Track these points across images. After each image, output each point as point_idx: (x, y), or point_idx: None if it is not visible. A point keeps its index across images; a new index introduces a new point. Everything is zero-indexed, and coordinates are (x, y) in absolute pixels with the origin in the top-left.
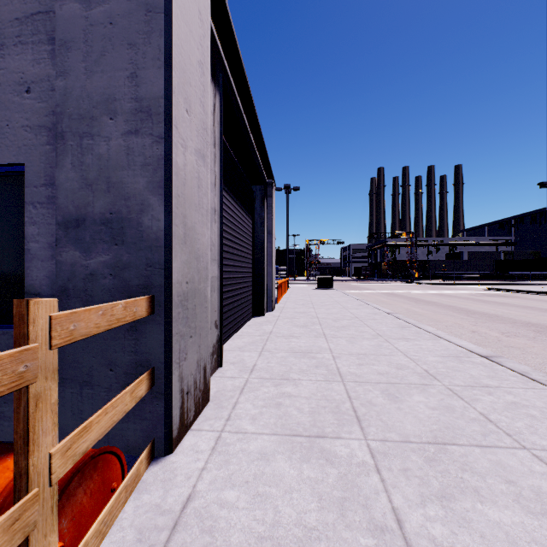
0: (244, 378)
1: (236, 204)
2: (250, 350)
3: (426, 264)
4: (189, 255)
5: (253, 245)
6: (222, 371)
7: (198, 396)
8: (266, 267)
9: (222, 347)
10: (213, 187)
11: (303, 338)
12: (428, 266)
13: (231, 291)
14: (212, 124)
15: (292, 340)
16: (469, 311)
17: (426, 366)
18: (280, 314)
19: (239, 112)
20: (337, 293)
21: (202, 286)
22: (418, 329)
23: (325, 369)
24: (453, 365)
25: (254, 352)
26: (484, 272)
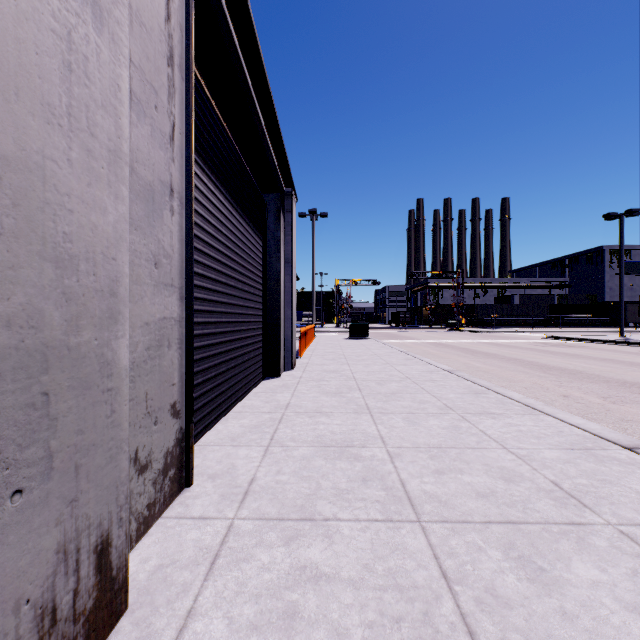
0: (227, 518)
1: (233, 209)
2: (250, 444)
3: (473, 309)
4: (3, 243)
5: (264, 277)
6: (187, 499)
7: (67, 637)
8: (283, 308)
9: (191, 450)
10: (165, 141)
11: (337, 415)
12: (476, 311)
13: (223, 343)
14: (162, 15)
15: (320, 420)
16: (542, 366)
17: (549, 472)
18: (303, 375)
19: (234, 52)
20: (375, 343)
21: (87, 338)
22: (499, 396)
23: (380, 487)
24: (592, 468)
25: (255, 448)
26: (537, 318)
